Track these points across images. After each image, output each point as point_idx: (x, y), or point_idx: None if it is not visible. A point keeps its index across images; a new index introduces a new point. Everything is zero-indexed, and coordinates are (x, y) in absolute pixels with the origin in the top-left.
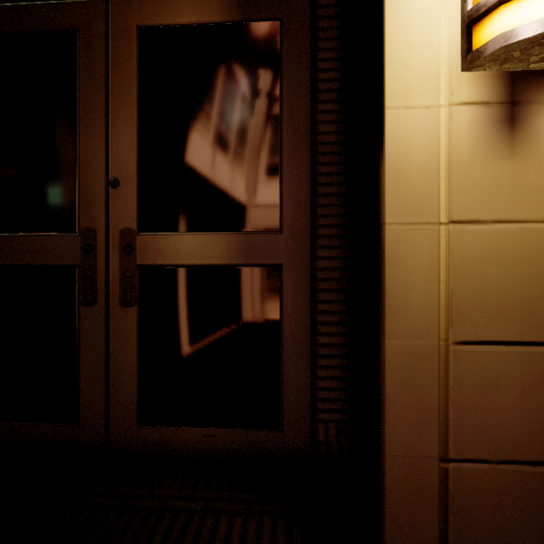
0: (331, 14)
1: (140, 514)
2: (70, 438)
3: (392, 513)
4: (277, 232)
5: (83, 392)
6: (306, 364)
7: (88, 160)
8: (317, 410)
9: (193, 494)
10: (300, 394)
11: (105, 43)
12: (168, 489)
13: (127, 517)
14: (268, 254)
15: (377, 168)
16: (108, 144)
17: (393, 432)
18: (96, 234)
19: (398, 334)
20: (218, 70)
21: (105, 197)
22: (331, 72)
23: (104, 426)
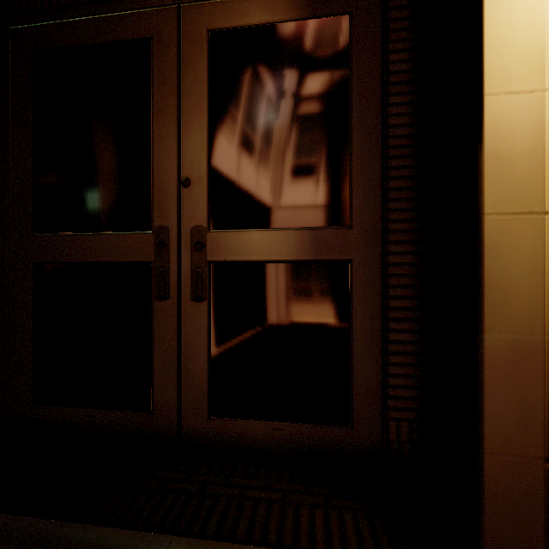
0: (403, 5)
1: (221, 501)
2: (145, 426)
3: (491, 513)
4: (346, 227)
5: (157, 383)
6: (377, 361)
7: (161, 161)
8: (388, 408)
9: (267, 485)
10: (370, 391)
11: (177, 48)
12: (242, 479)
13: (210, 502)
14: (337, 250)
15: (475, 157)
16: (180, 145)
17: (493, 429)
18: (168, 231)
19: (498, 328)
20: (287, 68)
21: (177, 196)
22: (403, 64)
23: (176, 416)
